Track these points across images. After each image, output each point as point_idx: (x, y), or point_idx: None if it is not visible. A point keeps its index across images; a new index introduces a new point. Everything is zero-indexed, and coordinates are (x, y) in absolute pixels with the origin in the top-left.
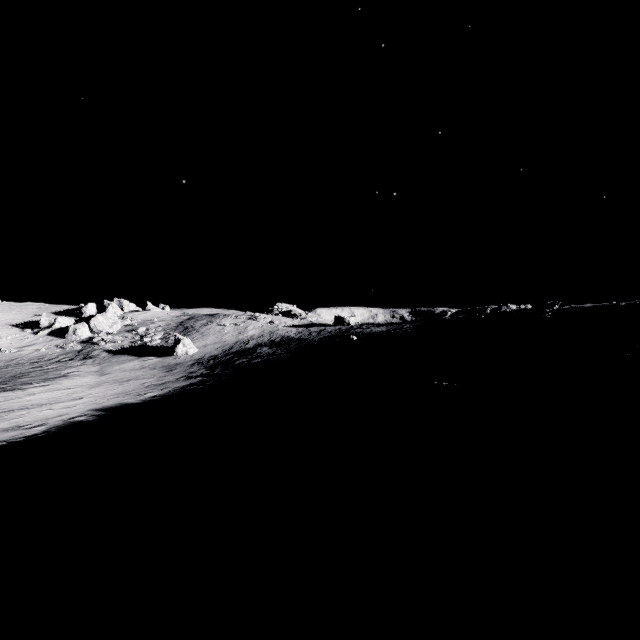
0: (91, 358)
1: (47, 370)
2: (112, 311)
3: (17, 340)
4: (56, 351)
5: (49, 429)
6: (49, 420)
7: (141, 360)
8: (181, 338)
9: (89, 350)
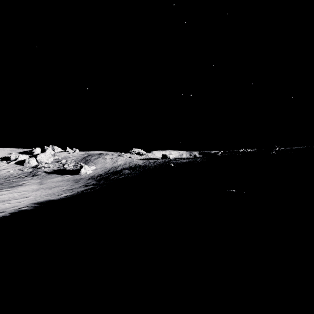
0: (36, 175)
1: (12, 182)
2: (48, 152)
3: None
4: (18, 172)
5: (5, 214)
6: (7, 209)
7: (62, 176)
8: (83, 165)
9: (35, 171)
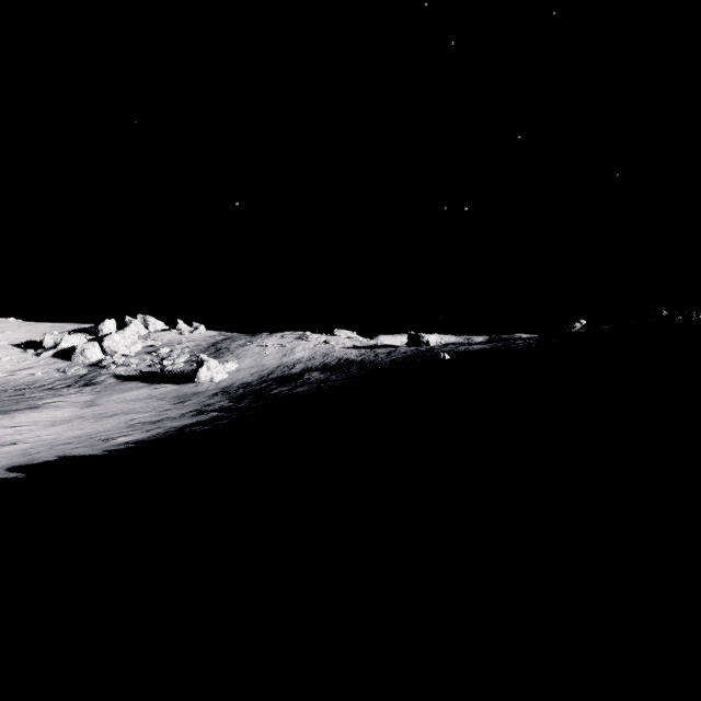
0: (93, 385)
1: (24, 399)
2: (134, 330)
3: (13, 362)
4: (54, 376)
5: None
6: None
7: (151, 388)
8: (205, 359)
9: (94, 375)
